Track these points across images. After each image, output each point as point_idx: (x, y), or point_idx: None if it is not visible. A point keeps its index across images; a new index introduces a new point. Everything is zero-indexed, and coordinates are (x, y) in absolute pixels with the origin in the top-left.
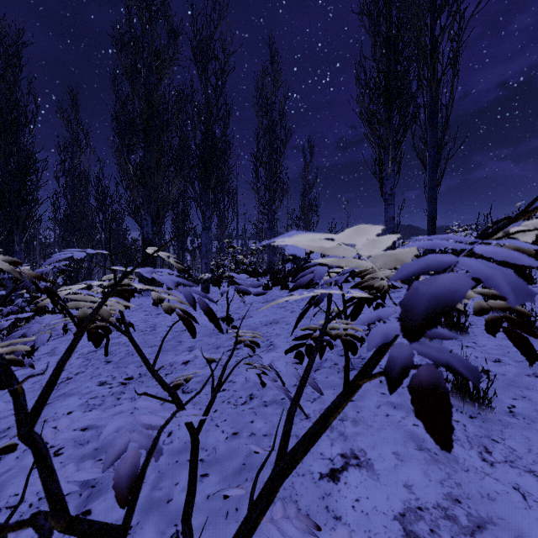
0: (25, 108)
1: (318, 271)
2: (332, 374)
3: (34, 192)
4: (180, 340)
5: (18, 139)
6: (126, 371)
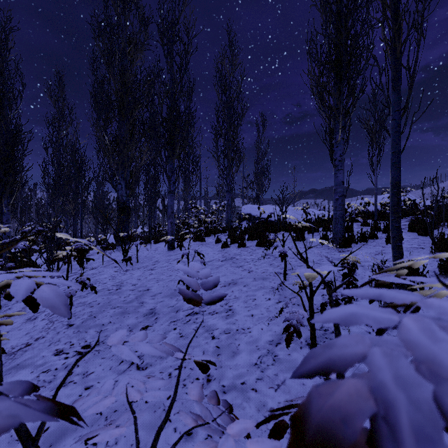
0: (12, 86)
1: (397, 400)
2: (295, 350)
3: (20, 160)
4: (142, 301)
5: (5, 114)
6: (85, 337)
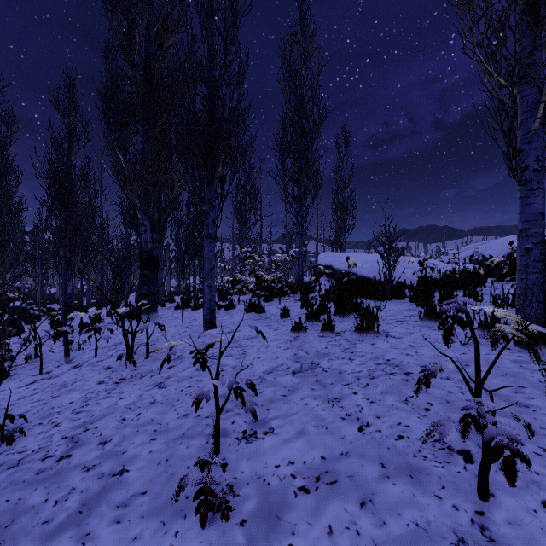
0: None
1: None
2: None
3: None
4: (86, 531)
5: None
6: None
